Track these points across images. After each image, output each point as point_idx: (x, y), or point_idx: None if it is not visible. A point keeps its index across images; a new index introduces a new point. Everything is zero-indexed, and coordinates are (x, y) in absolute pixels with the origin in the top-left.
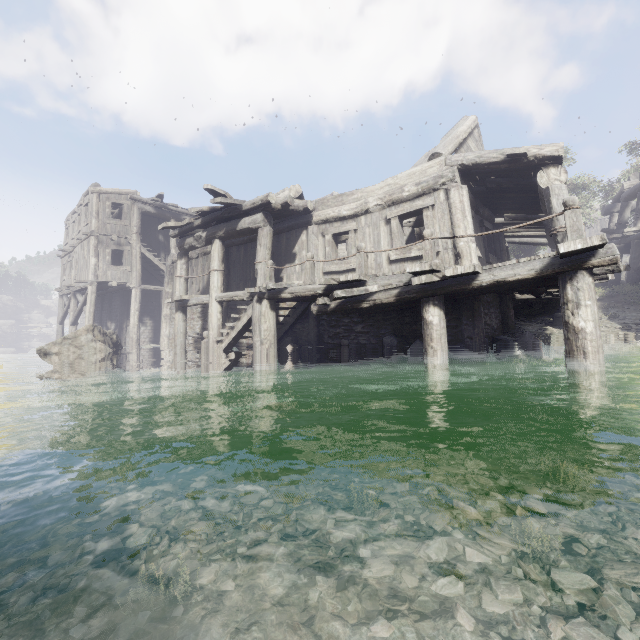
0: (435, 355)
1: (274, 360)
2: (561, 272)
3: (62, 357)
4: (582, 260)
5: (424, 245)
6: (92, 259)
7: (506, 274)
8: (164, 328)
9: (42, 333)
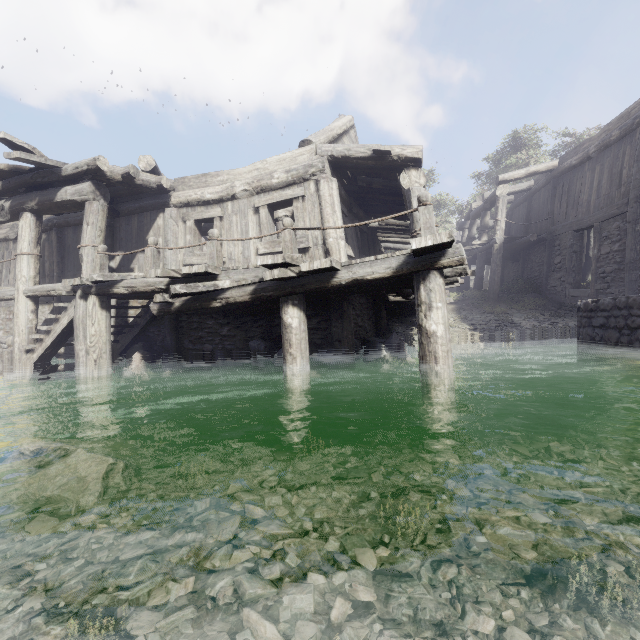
0: (294, 363)
1: (106, 374)
2: (415, 271)
3: None
4: (434, 259)
5: (284, 235)
6: None
7: (364, 272)
8: None
9: None
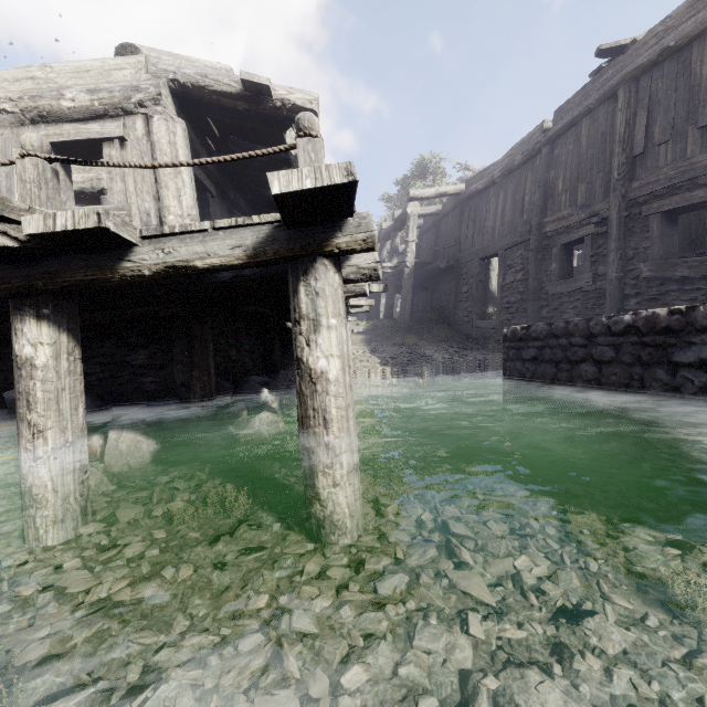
0: (38, 443)
1: None
2: (290, 257)
3: None
4: (323, 235)
5: (21, 168)
6: None
7: (190, 251)
8: None
9: None
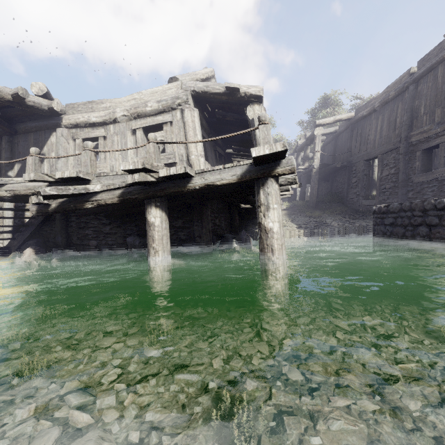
0: (156, 256)
1: None
2: (256, 178)
3: None
4: (271, 168)
5: (148, 147)
6: None
7: (214, 178)
8: None
9: None
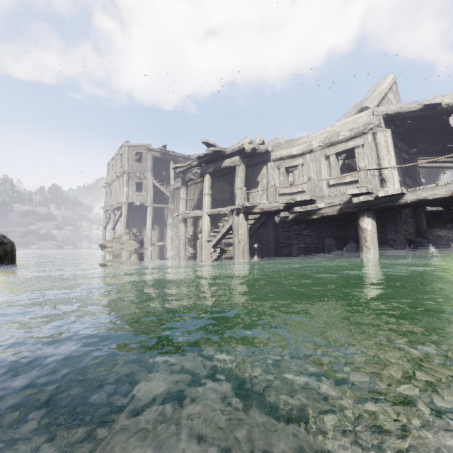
0: (369, 252)
1: (247, 253)
2: None
3: (113, 249)
4: None
5: (360, 174)
6: (125, 188)
7: (427, 194)
8: (169, 232)
9: (90, 235)
